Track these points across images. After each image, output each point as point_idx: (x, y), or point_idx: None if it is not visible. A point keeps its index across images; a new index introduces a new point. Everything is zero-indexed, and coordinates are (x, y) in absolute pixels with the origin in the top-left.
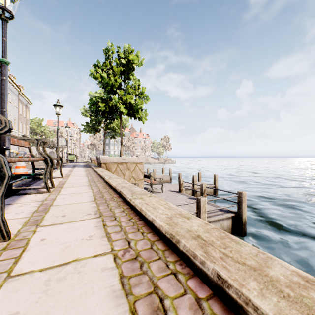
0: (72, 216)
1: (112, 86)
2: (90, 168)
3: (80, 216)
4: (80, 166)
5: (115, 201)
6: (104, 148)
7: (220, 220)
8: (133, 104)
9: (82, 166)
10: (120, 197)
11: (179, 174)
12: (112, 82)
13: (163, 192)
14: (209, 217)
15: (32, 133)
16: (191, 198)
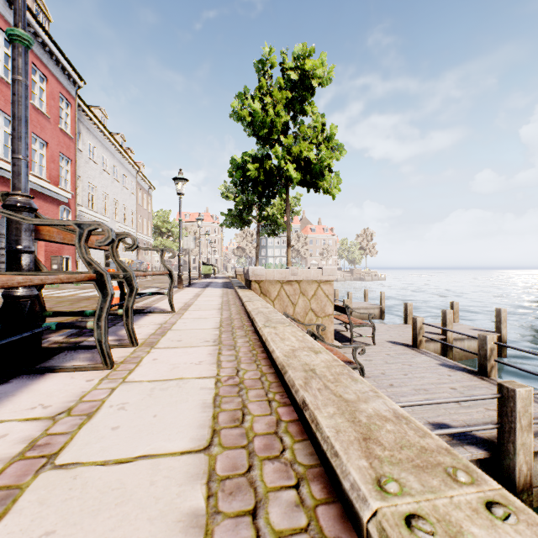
0: None
1: (271, 128)
2: (233, 289)
3: None
4: (216, 285)
5: (288, 469)
6: (257, 254)
7: None
8: (313, 159)
9: (220, 284)
10: (306, 431)
11: (408, 306)
12: (272, 120)
13: (375, 344)
14: (533, 438)
15: (156, 233)
16: (450, 365)
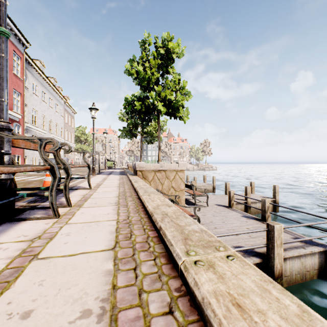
0: (42, 319)
1: (149, 81)
2: (126, 175)
3: (62, 324)
4: (116, 173)
5: (151, 254)
6: (140, 154)
7: (301, 256)
8: (173, 100)
9: (118, 173)
10: (161, 240)
11: (227, 184)
12: (149, 76)
13: (208, 206)
14: (284, 251)
15: (77, 141)
16: (247, 216)
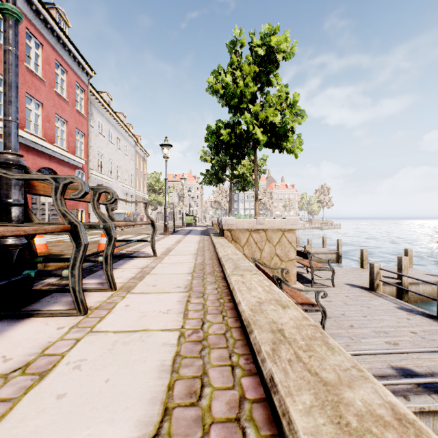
0: None
1: (241, 97)
2: (209, 236)
3: None
4: (196, 233)
5: None
6: (229, 206)
7: None
8: (278, 123)
9: (199, 232)
10: (275, 423)
11: (363, 252)
12: (242, 90)
13: (334, 286)
14: None
15: (150, 191)
16: (408, 308)
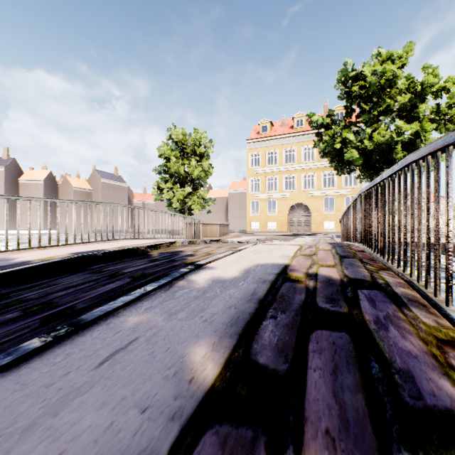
0: None
1: None
2: None
3: None
4: None
5: None
6: None
7: None
8: None
9: None
10: None
11: None
12: None
13: None
14: None
15: None
16: None
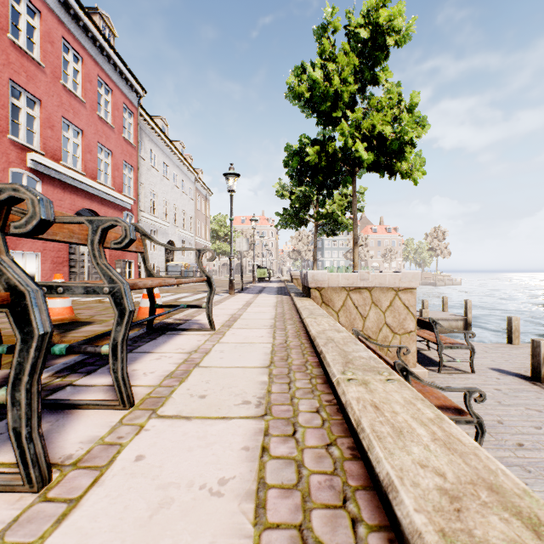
0: None
1: (335, 100)
2: (288, 296)
3: None
4: (270, 291)
5: None
6: (314, 256)
7: None
8: (391, 133)
9: (274, 290)
10: None
11: (512, 321)
12: (337, 89)
13: (474, 372)
14: None
15: (214, 237)
16: None
